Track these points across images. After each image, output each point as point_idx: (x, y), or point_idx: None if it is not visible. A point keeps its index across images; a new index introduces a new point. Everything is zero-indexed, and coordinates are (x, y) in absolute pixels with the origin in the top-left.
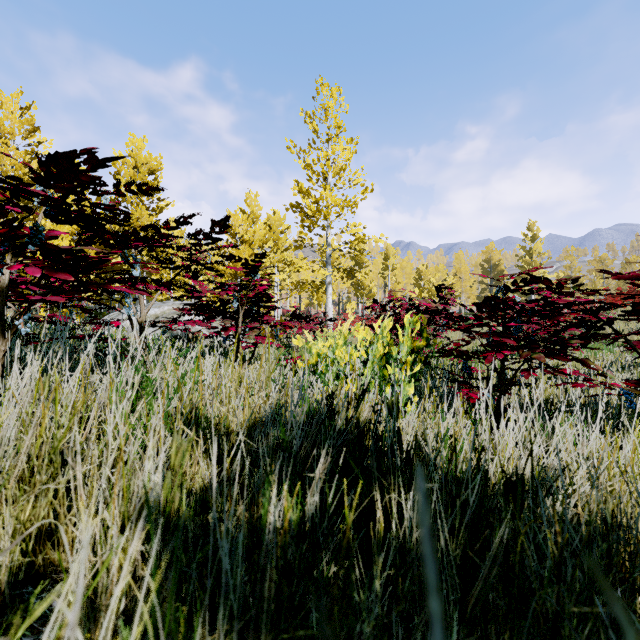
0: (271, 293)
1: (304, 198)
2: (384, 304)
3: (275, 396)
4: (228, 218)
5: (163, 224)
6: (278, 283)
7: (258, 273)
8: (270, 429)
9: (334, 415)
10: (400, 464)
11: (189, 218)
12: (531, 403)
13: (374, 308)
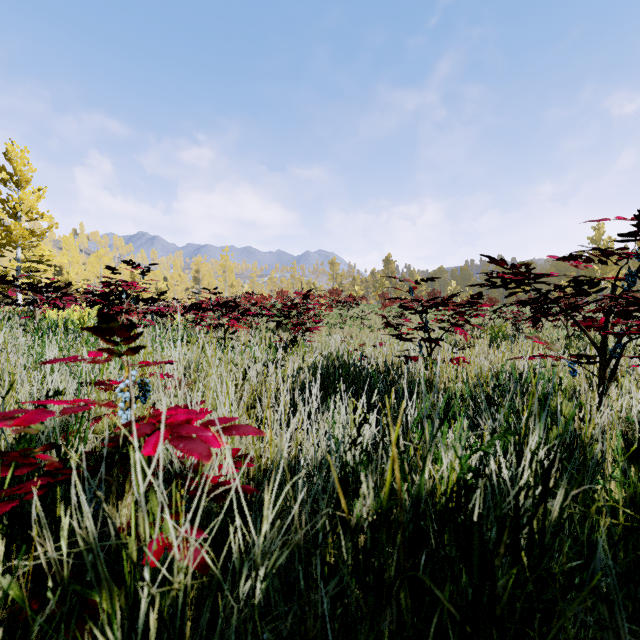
0: None
1: None
2: None
3: None
4: None
5: None
6: None
7: None
8: None
9: None
10: None
11: None
12: None
13: None
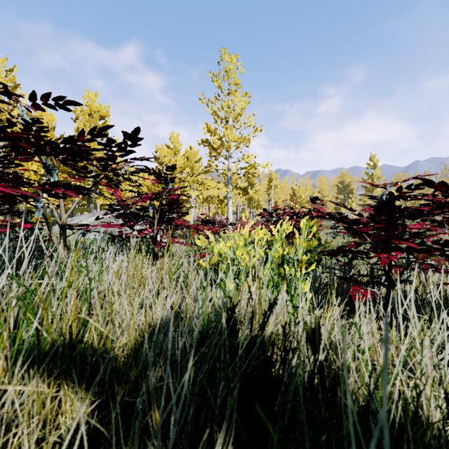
0: (188, 205)
1: (211, 135)
2: (271, 212)
3: (177, 297)
4: (138, 131)
5: (78, 135)
6: (193, 198)
7: (170, 184)
8: (149, 370)
9: (236, 332)
10: (327, 417)
11: (103, 131)
12: (405, 296)
13: (264, 215)
